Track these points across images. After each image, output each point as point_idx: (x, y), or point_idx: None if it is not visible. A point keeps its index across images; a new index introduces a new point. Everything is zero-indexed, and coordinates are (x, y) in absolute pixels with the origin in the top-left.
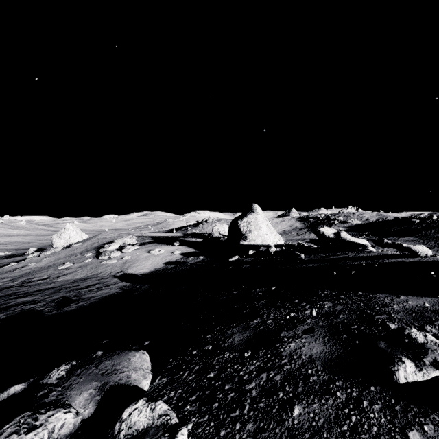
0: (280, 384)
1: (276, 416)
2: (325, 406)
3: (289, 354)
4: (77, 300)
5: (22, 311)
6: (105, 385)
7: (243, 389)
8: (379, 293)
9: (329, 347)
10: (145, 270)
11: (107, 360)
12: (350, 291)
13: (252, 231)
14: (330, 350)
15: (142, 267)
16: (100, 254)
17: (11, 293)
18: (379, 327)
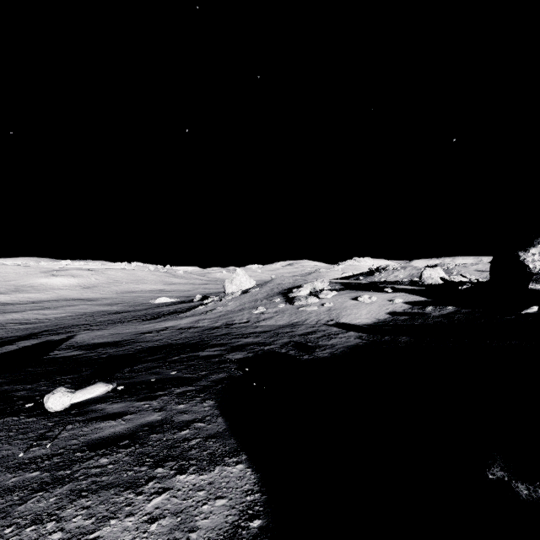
0: None
1: None
2: None
3: None
4: (316, 346)
5: (263, 351)
6: None
7: None
8: None
9: None
10: (365, 320)
11: None
12: None
13: None
14: None
15: (357, 317)
16: (293, 299)
17: (226, 333)
18: None
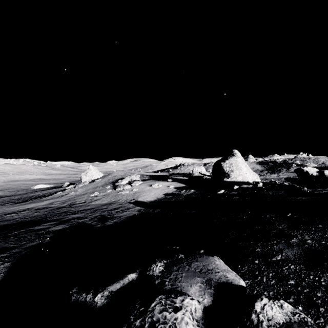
0: None
1: None
2: None
3: None
4: (111, 217)
5: (77, 223)
6: (209, 281)
7: None
8: None
9: None
10: (151, 199)
11: (194, 261)
12: None
13: (234, 171)
14: None
15: (148, 197)
16: (116, 186)
17: (65, 211)
18: None
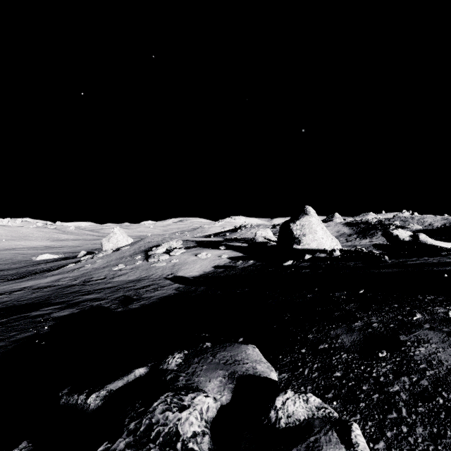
0: (432, 389)
1: (448, 423)
2: None
3: (423, 359)
4: (138, 298)
5: (91, 306)
6: (233, 374)
7: (387, 392)
8: None
9: None
10: (195, 273)
11: (221, 351)
12: None
13: (306, 235)
14: None
15: (191, 270)
16: (149, 256)
17: (76, 291)
18: None
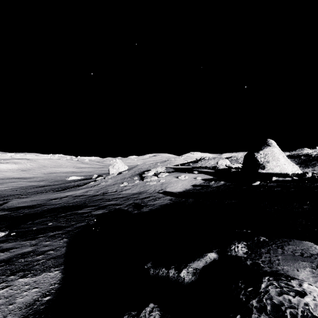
0: None
1: None
2: None
3: None
4: (145, 205)
5: (115, 209)
6: None
7: None
8: None
9: None
10: (179, 190)
11: (286, 245)
12: None
13: (270, 161)
14: None
15: (175, 188)
16: (144, 177)
17: (100, 199)
18: None
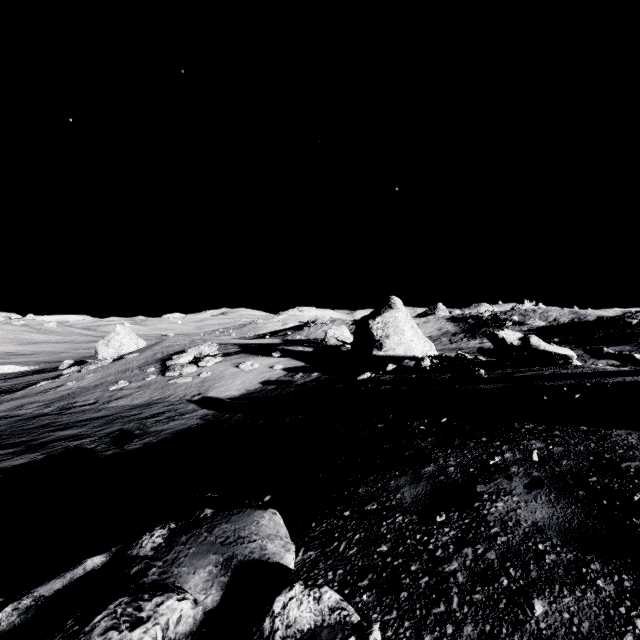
0: (498, 565)
1: (507, 615)
2: (584, 602)
3: (498, 519)
4: (141, 434)
5: (65, 449)
6: (230, 559)
7: (442, 572)
8: (615, 428)
9: (561, 510)
10: (234, 393)
11: (223, 522)
12: (566, 426)
13: (391, 336)
14: (564, 515)
15: (228, 389)
16: (167, 368)
17: (46, 424)
18: (634, 480)
